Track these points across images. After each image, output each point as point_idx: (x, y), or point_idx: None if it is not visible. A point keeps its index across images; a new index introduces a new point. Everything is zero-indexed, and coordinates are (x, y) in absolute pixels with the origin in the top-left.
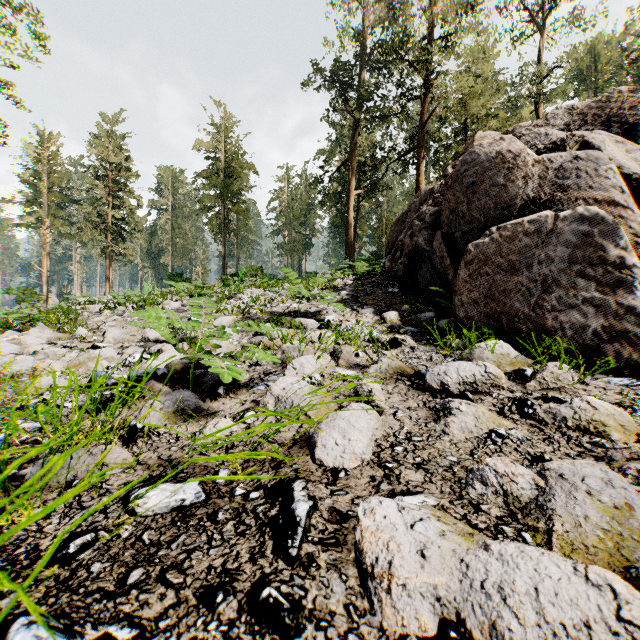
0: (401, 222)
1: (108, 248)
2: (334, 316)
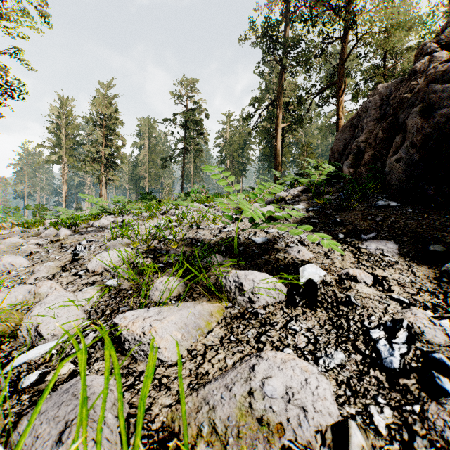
0: (349, 128)
1: (100, 175)
2: (307, 257)
